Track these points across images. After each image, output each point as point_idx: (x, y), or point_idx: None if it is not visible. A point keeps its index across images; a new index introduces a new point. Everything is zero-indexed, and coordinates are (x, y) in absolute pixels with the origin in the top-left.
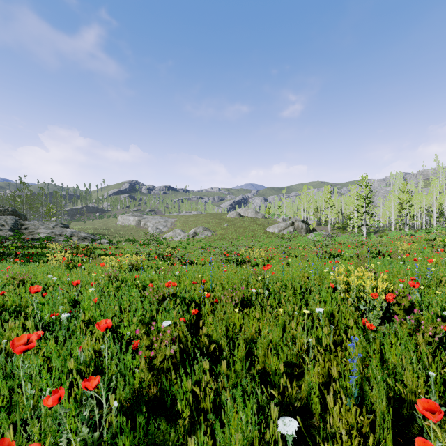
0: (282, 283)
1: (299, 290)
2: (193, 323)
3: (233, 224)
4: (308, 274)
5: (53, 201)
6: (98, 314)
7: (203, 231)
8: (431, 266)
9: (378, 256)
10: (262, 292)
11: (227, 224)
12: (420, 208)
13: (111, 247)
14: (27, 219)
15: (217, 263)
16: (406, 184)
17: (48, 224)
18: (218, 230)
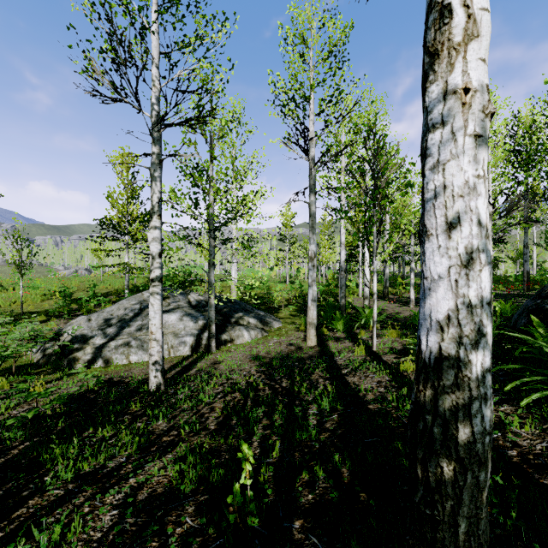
0: None
1: None
2: None
3: (2, 272)
4: None
5: None
6: None
7: None
8: None
9: None
10: None
11: None
12: None
13: None
14: None
15: None
16: None
17: None
18: None
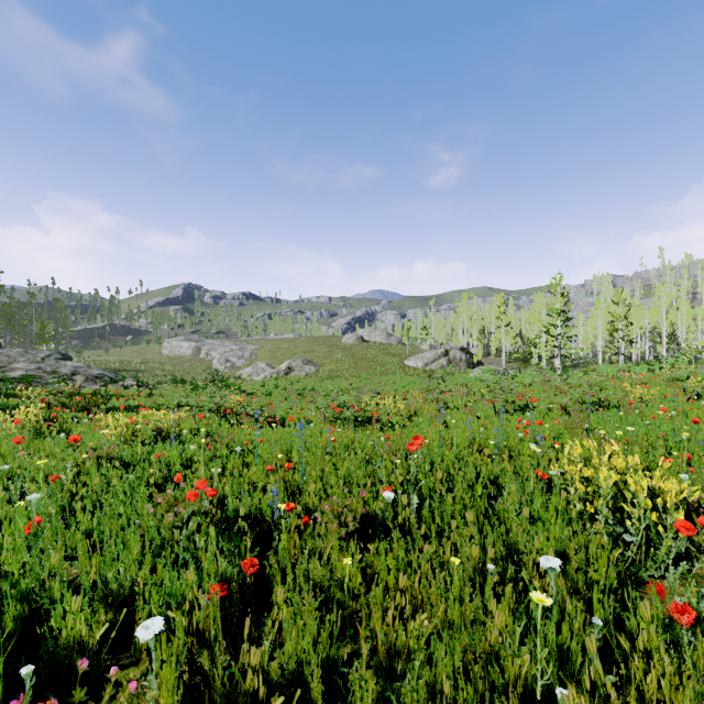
0: (442, 468)
1: (480, 488)
2: (247, 585)
3: (351, 354)
4: (483, 445)
5: (51, 315)
6: (17, 570)
7: (303, 366)
8: (700, 428)
9: (597, 408)
10: (406, 501)
11: (342, 353)
12: (641, 329)
13: (141, 394)
14: (1, 346)
15: (320, 422)
16: (621, 291)
17: (34, 353)
18: (327, 363)
